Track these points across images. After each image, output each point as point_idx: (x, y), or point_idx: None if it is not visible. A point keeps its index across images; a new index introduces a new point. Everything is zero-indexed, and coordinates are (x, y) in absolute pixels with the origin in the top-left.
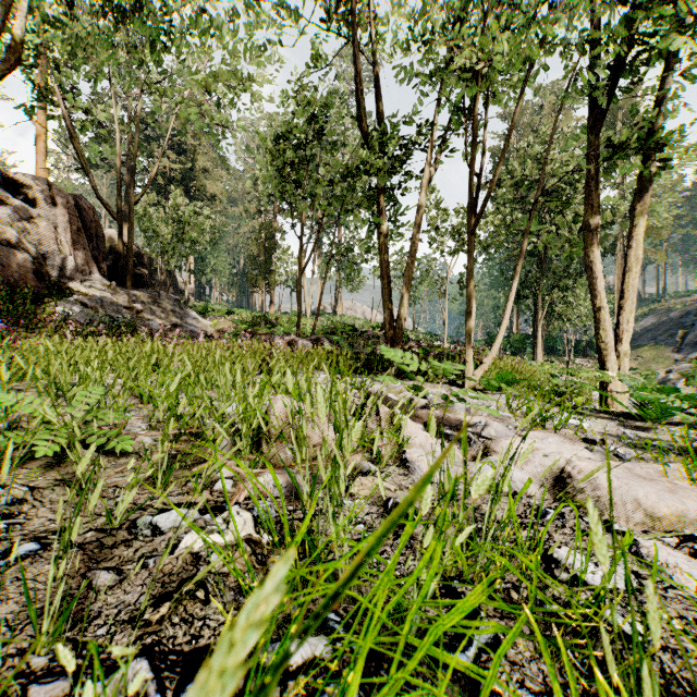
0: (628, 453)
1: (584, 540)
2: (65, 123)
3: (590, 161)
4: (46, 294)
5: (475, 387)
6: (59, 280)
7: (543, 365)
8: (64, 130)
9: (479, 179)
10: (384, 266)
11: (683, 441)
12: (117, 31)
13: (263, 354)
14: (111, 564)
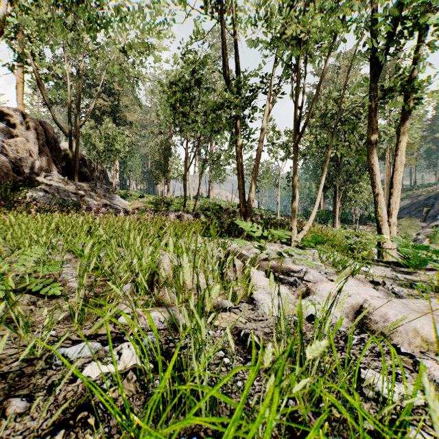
0: (401, 291)
1: (380, 361)
2: (35, 75)
3: (372, 100)
4: (21, 185)
5: (298, 245)
6: (30, 176)
7: (340, 230)
8: (34, 79)
9: (300, 111)
10: (240, 167)
11: (438, 283)
12: (68, 15)
13: (161, 224)
14: (26, 391)
